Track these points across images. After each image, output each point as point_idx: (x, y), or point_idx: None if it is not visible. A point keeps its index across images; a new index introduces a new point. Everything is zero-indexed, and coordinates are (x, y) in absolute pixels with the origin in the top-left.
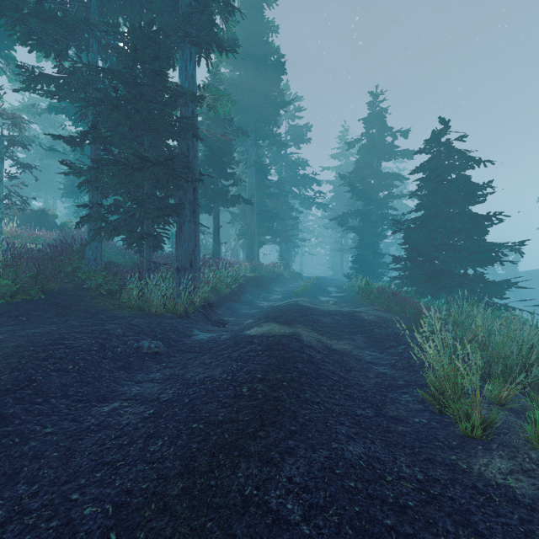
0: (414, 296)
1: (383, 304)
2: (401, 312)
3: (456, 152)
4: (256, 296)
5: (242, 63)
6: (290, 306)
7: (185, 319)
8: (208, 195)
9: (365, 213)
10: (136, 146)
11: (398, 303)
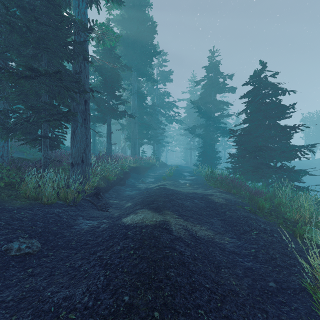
0: (245, 182)
1: (225, 187)
2: (237, 193)
3: (270, 85)
4: (137, 180)
5: (128, 25)
6: (160, 190)
7: (74, 206)
8: (102, 110)
9: (206, 126)
10: (31, 62)
11: (235, 186)
